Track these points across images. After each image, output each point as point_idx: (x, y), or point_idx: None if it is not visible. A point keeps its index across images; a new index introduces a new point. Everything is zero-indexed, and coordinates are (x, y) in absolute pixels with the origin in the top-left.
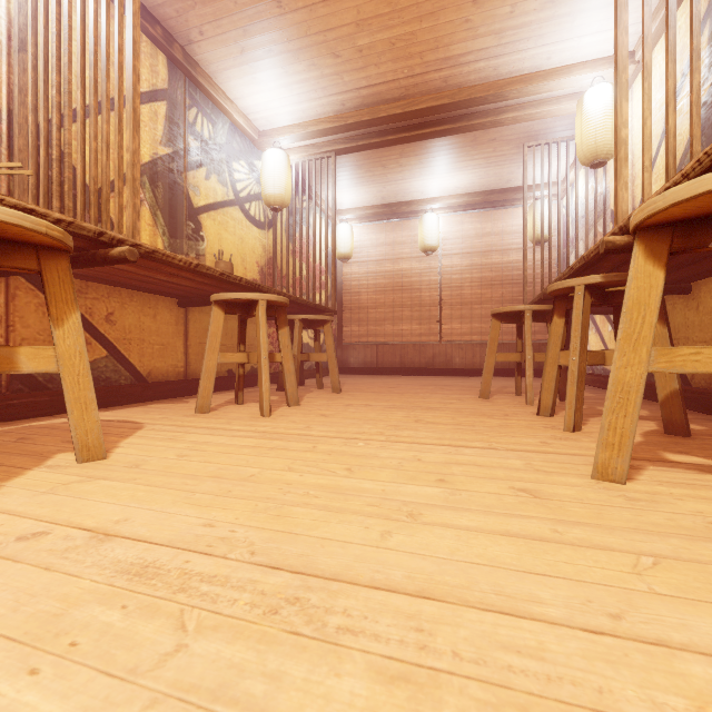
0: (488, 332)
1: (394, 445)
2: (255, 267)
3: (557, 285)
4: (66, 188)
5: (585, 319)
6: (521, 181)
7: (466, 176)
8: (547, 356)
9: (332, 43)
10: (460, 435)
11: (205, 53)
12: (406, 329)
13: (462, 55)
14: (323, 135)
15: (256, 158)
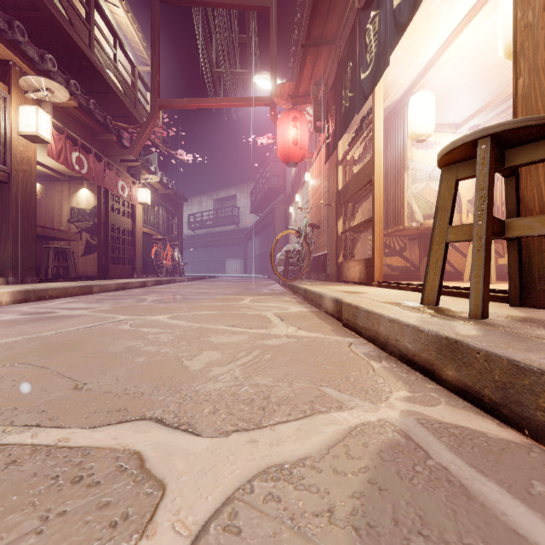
0: None
1: None
2: None
3: None
4: (495, 213)
5: None
6: None
7: None
8: None
9: None
10: None
11: None
12: None
13: None
14: None
15: None
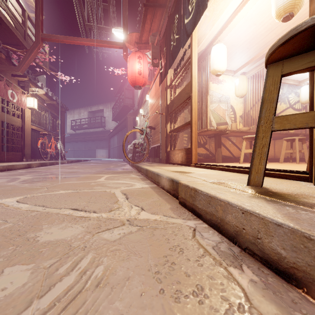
0: None
1: None
2: None
3: None
4: (254, 123)
5: None
6: None
7: None
8: None
9: None
10: None
11: None
12: None
13: None
14: None
15: (297, 89)
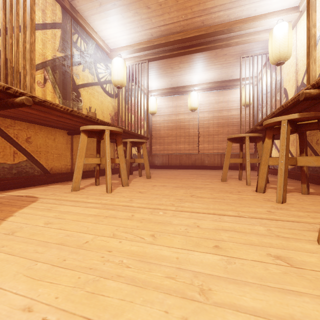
0: (221, 148)
1: (181, 214)
2: (108, 116)
3: (270, 120)
4: None
5: (288, 139)
6: (237, 76)
7: (211, 73)
8: (262, 160)
9: (146, 0)
10: (218, 206)
11: (81, 6)
12: (182, 147)
13: (212, 7)
14: (142, 50)
15: (109, 62)
